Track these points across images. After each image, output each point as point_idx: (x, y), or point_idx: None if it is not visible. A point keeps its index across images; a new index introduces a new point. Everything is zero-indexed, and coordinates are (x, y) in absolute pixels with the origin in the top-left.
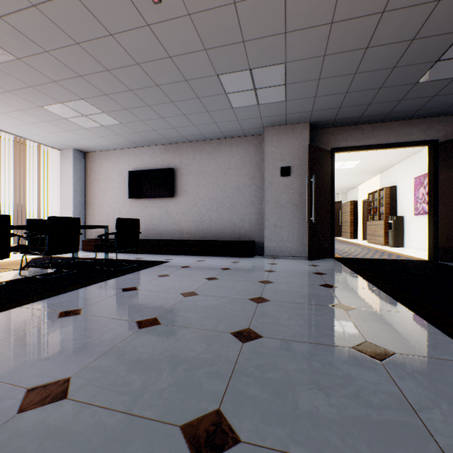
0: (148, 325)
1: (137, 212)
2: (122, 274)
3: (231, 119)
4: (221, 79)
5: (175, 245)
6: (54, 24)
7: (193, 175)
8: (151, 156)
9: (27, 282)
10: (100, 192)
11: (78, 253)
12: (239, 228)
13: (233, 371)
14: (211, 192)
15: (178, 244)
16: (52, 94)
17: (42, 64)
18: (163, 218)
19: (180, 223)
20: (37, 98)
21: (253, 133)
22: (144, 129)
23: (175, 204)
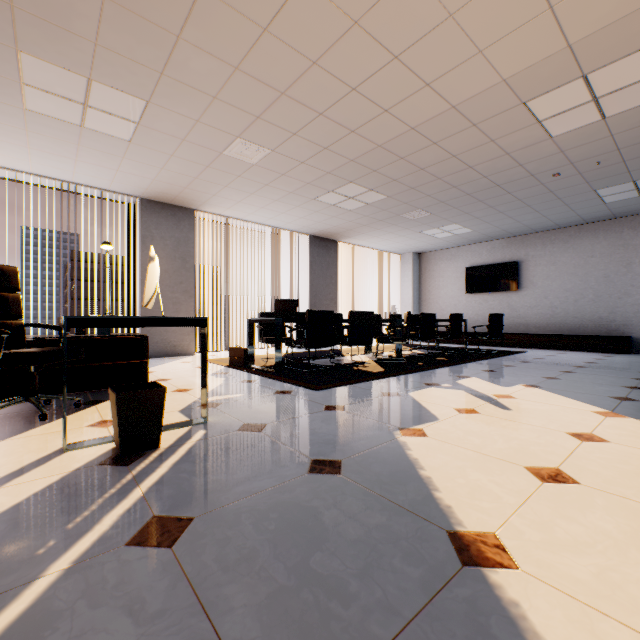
0: (569, 372)
1: (474, 306)
2: (501, 355)
3: (599, 210)
4: (597, 191)
5: (523, 338)
6: (472, 197)
7: (542, 267)
8: (490, 250)
9: (443, 354)
10: (434, 289)
11: (437, 341)
12: (607, 322)
13: (638, 383)
14: (567, 284)
15: (527, 338)
16: (434, 225)
17: (445, 213)
18: (503, 311)
19: (525, 316)
20: (421, 228)
21: (628, 214)
22: (493, 231)
23: (519, 298)
